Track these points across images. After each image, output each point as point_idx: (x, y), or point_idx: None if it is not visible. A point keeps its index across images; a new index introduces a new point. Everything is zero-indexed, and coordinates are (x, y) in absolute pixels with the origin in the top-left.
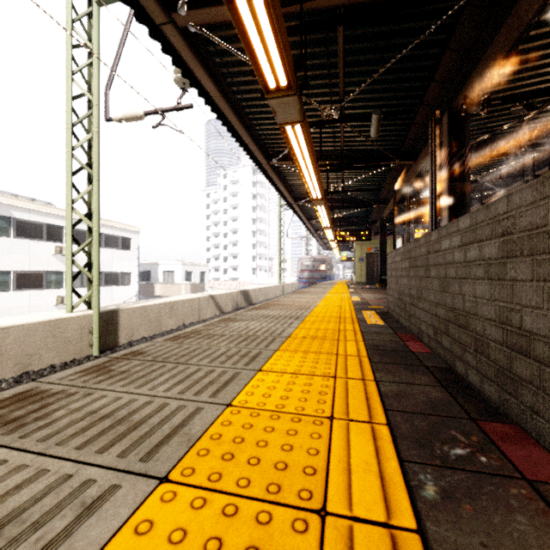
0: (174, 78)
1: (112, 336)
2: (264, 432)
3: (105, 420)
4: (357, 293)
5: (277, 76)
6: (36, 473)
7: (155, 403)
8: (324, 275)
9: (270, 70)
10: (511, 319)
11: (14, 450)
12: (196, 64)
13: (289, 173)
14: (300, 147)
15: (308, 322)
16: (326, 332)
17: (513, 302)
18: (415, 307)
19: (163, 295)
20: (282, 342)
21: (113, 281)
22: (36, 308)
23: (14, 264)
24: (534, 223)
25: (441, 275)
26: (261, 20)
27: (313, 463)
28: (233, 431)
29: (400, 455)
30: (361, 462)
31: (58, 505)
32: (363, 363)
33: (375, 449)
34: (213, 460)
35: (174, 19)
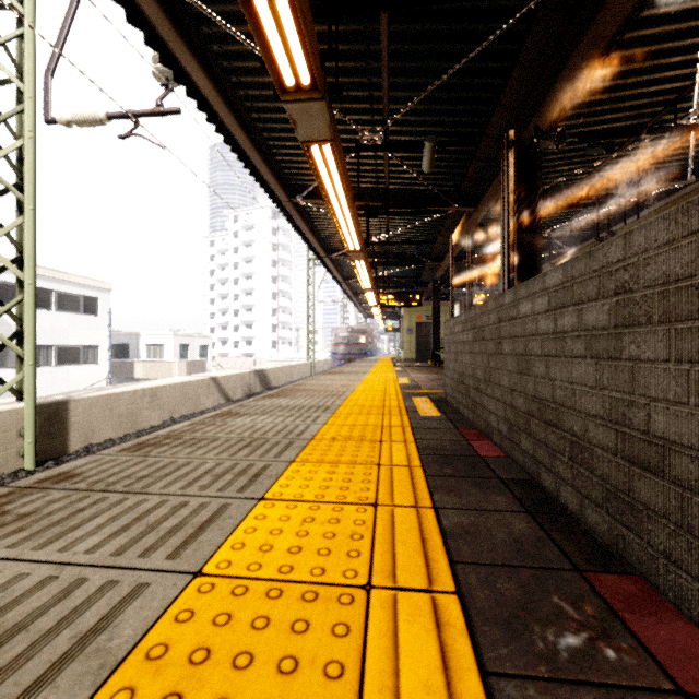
0: (152, 69)
1: (57, 439)
2: (250, 631)
3: None
4: (405, 373)
5: (296, 70)
6: None
7: (62, 580)
8: (364, 350)
9: (286, 60)
10: (631, 417)
11: None
12: (182, 49)
13: (318, 216)
14: (331, 178)
15: (340, 415)
16: (364, 429)
17: (634, 393)
18: (482, 393)
19: (147, 377)
20: (301, 447)
21: (70, 358)
22: None
23: None
24: (671, 273)
25: (519, 351)
26: None
27: None
28: (193, 635)
29: (481, 659)
30: (418, 687)
31: None
32: (415, 478)
33: (440, 651)
34: None
35: None
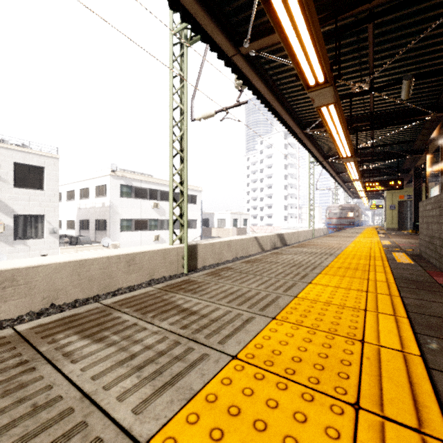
0: (235, 85)
1: (193, 262)
2: (321, 310)
3: (232, 295)
4: (387, 238)
5: (316, 76)
6: (216, 308)
7: (253, 291)
8: (352, 221)
9: (311, 73)
10: None
11: (200, 300)
12: (252, 75)
13: (319, 137)
14: (332, 119)
15: (340, 258)
16: (357, 265)
17: None
18: None
19: (217, 236)
20: (322, 269)
21: None
22: (144, 243)
23: (133, 214)
24: None
25: None
26: (307, 47)
27: (354, 325)
28: (302, 307)
29: (414, 331)
30: (386, 329)
31: (233, 319)
32: (390, 286)
33: (396, 326)
34: (296, 316)
35: (240, 50)
